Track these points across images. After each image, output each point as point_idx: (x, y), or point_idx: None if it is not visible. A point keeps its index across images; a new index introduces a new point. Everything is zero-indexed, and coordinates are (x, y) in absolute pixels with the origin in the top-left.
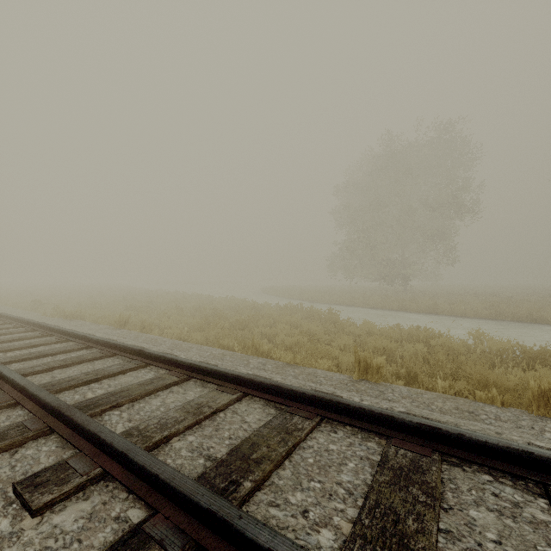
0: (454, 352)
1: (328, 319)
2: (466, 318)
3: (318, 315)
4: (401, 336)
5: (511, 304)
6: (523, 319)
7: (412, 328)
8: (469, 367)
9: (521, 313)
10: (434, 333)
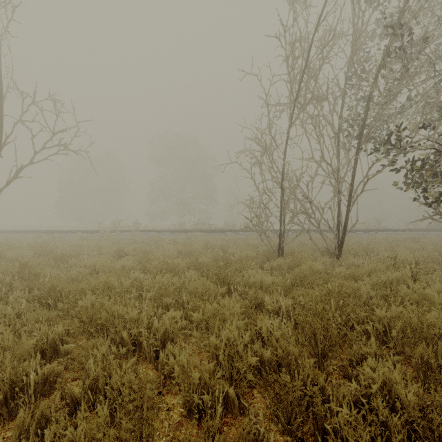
0: None
1: None
2: None
3: None
4: None
5: None
6: None
7: None
8: None
9: None
10: None
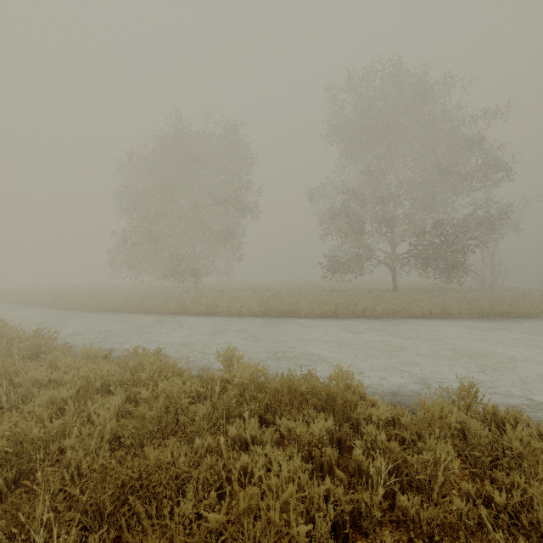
0: (177, 404)
1: (21, 351)
2: (241, 317)
3: (4, 345)
4: (122, 374)
5: (279, 298)
6: (285, 314)
7: (145, 356)
8: (158, 476)
9: (284, 308)
10: (163, 367)
